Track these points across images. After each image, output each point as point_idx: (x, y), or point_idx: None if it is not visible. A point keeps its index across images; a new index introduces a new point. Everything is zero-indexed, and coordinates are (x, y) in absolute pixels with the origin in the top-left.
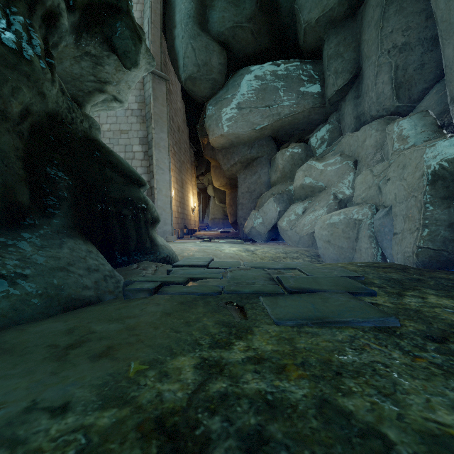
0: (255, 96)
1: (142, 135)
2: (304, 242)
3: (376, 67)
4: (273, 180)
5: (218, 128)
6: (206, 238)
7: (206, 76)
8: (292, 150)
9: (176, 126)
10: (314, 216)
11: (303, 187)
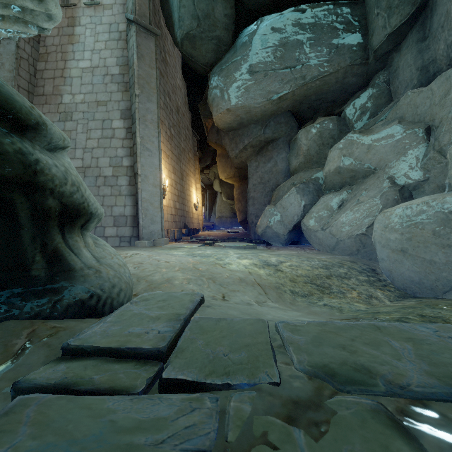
0: (272, 54)
1: (124, 106)
2: (344, 248)
3: None
4: (293, 167)
5: (224, 100)
6: (209, 240)
7: (207, 33)
8: (320, 126)
9: (175, 106)
10: (360, 210)
11: (340, 172)
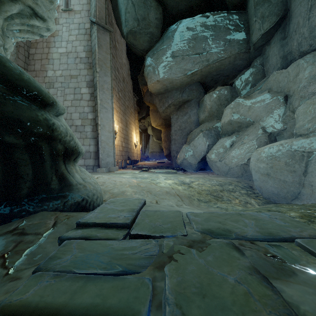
0: (187, 45)
1: (89, 79)
2: (233, 173)
3: (310, 0)
4: (201, 119)
5: (155, 74)
6: (145, 168)
7: (144, 30)
8: (219, 92)
9: (122, 77)
10: (243, 148)
11: (231, 123)
